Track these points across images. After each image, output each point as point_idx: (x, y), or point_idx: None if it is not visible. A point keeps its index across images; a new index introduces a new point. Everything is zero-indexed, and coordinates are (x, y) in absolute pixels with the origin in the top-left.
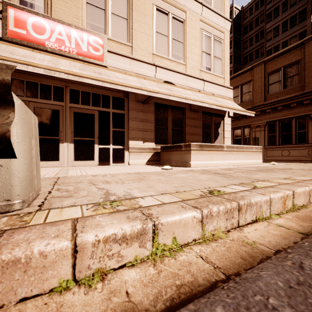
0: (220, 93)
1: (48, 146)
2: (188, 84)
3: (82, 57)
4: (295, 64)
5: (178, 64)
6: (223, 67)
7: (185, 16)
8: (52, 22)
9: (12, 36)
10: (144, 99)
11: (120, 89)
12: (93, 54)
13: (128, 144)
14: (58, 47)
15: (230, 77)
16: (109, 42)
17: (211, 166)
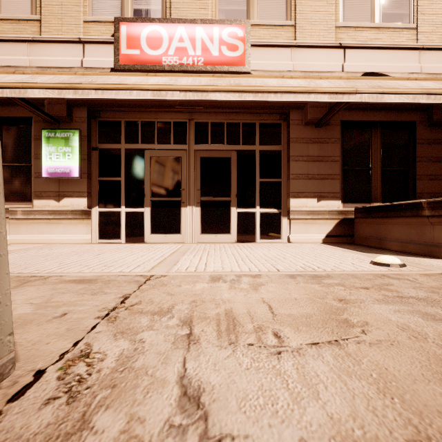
0: None
1: (166, 212)
2: (423, 67)
3: (211, 67)
4: None
5: (397, 32)
6: None
7: None
8: (171, 26)
9: (124, 63)
10: (318, 118)
11: (272, 107)
12: (228, 57)
13: (288, 204)
14: (179, 61)
15: None
16: (255, 30)
17: None
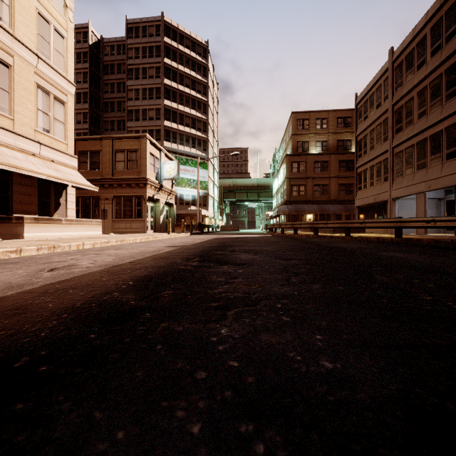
0: (62, 161)
1: None
2: (17, 144)
3: None
4: (135, 151)
5: (2, 117)
6: (66, 132)
7: (13, 62)
8: None
9: None
10: None
11: None
12: None
13: None
14: None
15: (78, 138)
16: None
17: (49, 238)
